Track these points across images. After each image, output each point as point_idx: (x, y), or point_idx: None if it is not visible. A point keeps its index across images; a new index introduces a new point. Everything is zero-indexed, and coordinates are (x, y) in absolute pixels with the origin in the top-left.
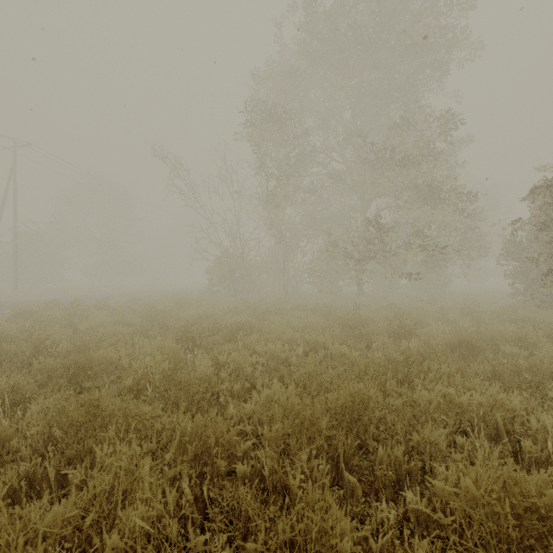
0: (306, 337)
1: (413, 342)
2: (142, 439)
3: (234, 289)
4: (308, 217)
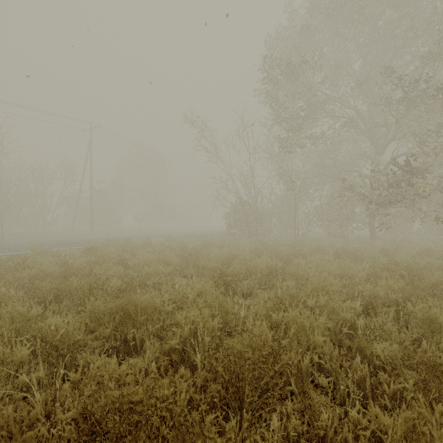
0: (355, 288)
1: None
2: None
3: (248, 232)
4: (315, 166)
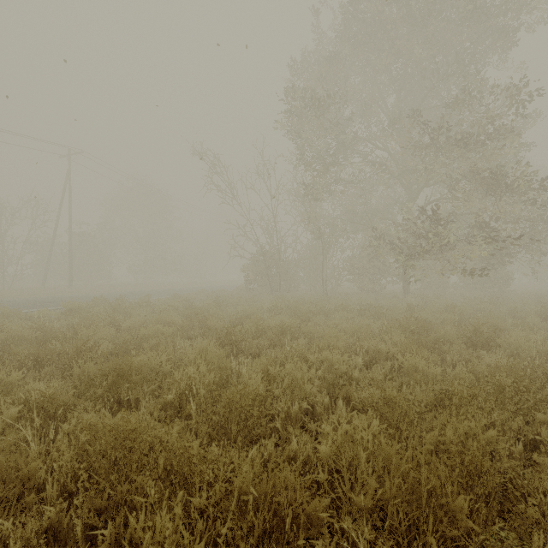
0: (363, 344)
1: (497, 354)
2: (188, 487)
3: (271, 287)
4: (347, 211)
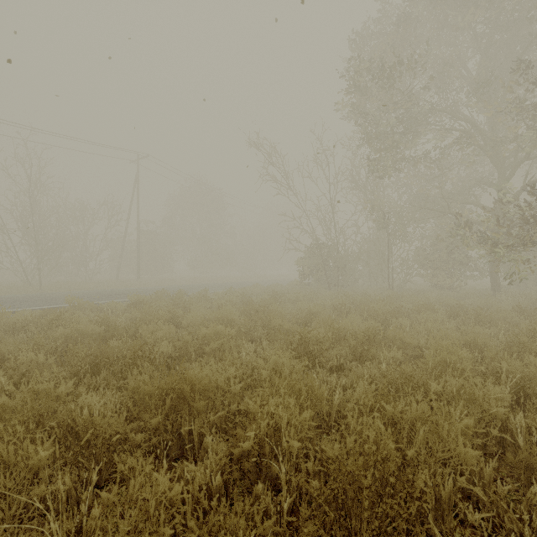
0: (496, 365)
1: None
2: None
3: (328, 282)
4: (415, 197)
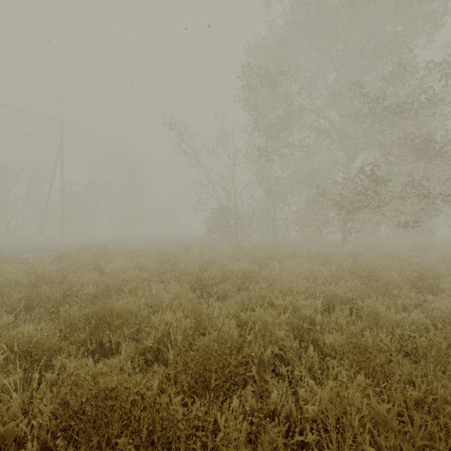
0: (320, 288)
1: (444, 299)
2: None
3: (229, 237)
4: (293, 172)
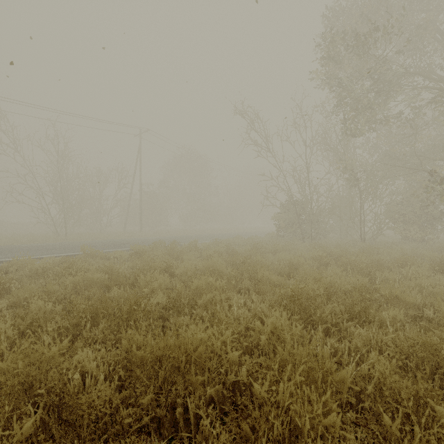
0: None
1: None
2: None
3: (302, 234)
4: (385, 156)
